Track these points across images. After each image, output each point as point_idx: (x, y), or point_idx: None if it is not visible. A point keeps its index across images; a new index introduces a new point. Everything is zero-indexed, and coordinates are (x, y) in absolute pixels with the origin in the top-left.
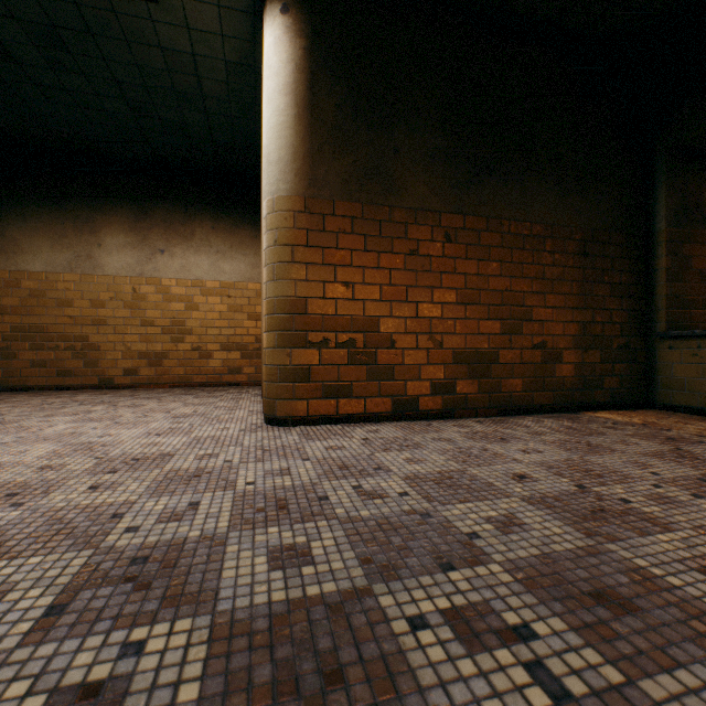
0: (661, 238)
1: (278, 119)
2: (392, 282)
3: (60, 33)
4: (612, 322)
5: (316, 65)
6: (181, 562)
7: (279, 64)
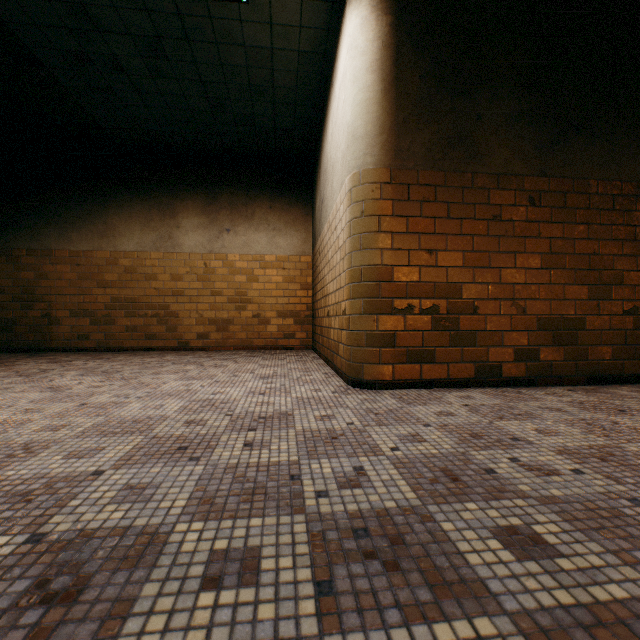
0: None
1: (365, 96)
2: (474, 249)
3: (162, 43)
4: None
5: (400, 40)
6: (405, 538)
7: (366, 43)
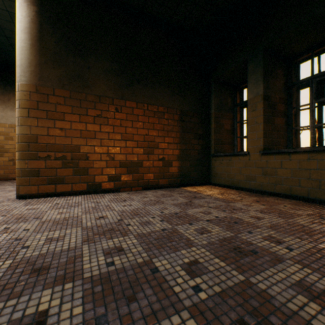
0: (212, 116)
1: (21, 44)
2: (87, 129)
3: None
4: (194, 149)
5: (43, 21)
6: None
7: (21, 17)
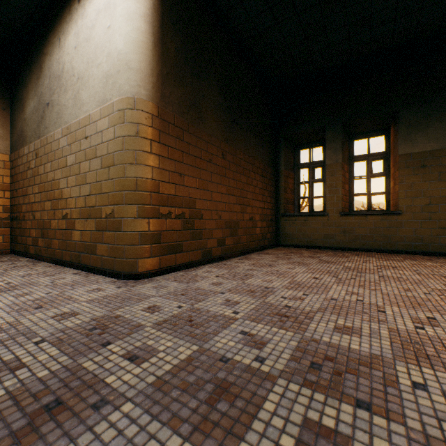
0: (282, 173)
1: (140, 37)
2: (202, 178)
3: None
4: (269, 208)
5: (164, 12)
6: (329, 355)
7: None
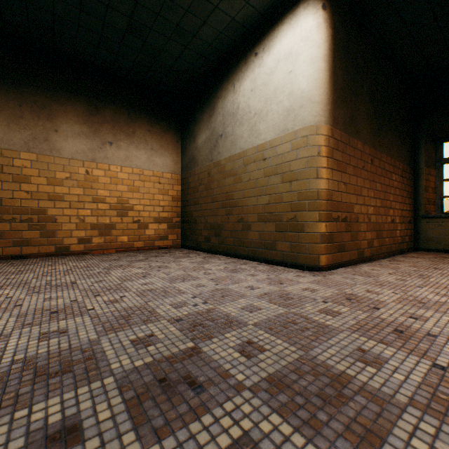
0: (422, 172)
1: (320, 76)
2: (357, 184)
3: None
4: (407, 210)
5: (335, 48)
6: None
7: (321, 41)
